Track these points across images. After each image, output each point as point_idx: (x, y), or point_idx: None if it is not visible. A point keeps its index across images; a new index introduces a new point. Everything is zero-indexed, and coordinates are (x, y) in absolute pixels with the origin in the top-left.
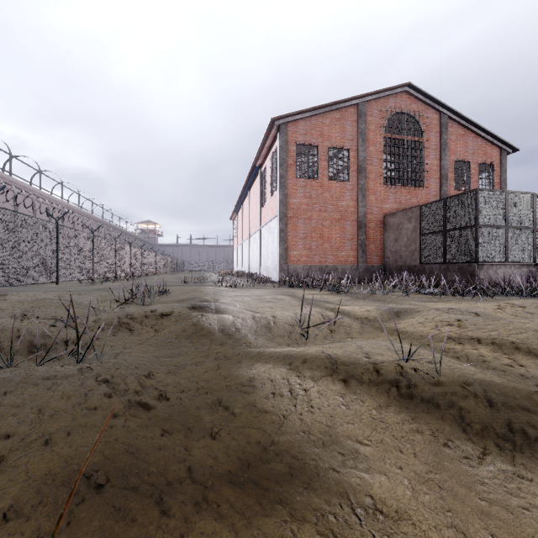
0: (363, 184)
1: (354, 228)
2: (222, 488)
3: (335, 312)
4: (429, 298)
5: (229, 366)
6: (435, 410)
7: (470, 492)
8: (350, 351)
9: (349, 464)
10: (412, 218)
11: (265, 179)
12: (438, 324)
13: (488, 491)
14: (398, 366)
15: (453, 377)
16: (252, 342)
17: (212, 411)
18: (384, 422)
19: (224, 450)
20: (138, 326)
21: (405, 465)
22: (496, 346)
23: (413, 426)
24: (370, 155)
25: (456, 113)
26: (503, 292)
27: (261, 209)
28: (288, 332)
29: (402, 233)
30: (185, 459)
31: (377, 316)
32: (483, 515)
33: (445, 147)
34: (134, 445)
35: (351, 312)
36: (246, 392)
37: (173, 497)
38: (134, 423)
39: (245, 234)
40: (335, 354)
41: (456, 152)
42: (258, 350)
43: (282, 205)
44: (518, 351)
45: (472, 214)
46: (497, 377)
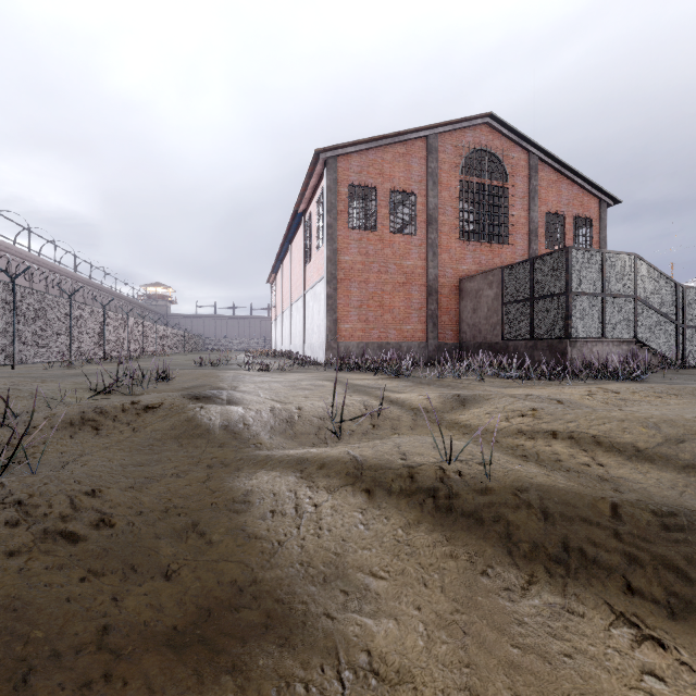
0: (434, 239)
1: (422, 294)
2: (144, 656)
3: (387, 401)
4: (510, 382)
5: (223, 476)
6: (476, 527)
7: (502, 637)
8: (382, 452)
9: (351, 606)
10: (493, 283)
11: (309, 229)
12: (509, 415)
13: (526, 634)
14: (440, 470)
15: (506, 483)
16: (265, 442)
17: (179, 540)
18: (411, 545)
19: (178, 597)
20: (109, 424)
21: (427, 603)
22: (573, 441)
23: (446, 550)
24: (442, 203)
25: (548, 154)
26: (597, 375)
27: (304, 269)
28: (316, 428)
29: (481, 301)
30: (105, 614)
31: (437, 406)
32: (512, 669)
33: (534, 195)
34: (24, 598)
35: (407, 401)
36: (237, 511)
37: (48, 677)
38: (40, 563)
39: (286, 302)
40: (363, 455)
41: (548, 202)
42: (268, 452)
43: (329, 264)
44: (598, 447)
45: (564, 279)
46: (567, 480)
